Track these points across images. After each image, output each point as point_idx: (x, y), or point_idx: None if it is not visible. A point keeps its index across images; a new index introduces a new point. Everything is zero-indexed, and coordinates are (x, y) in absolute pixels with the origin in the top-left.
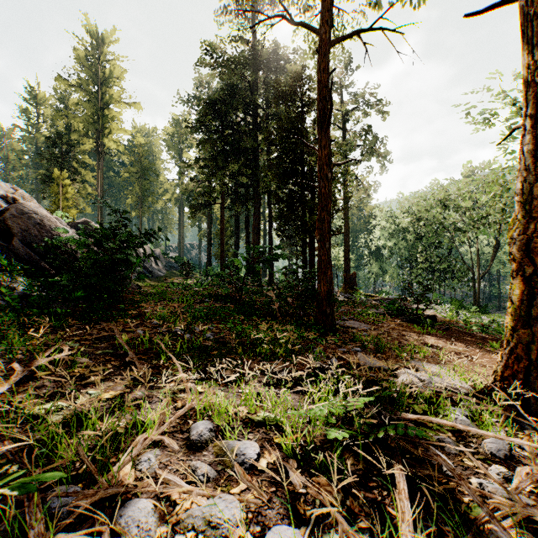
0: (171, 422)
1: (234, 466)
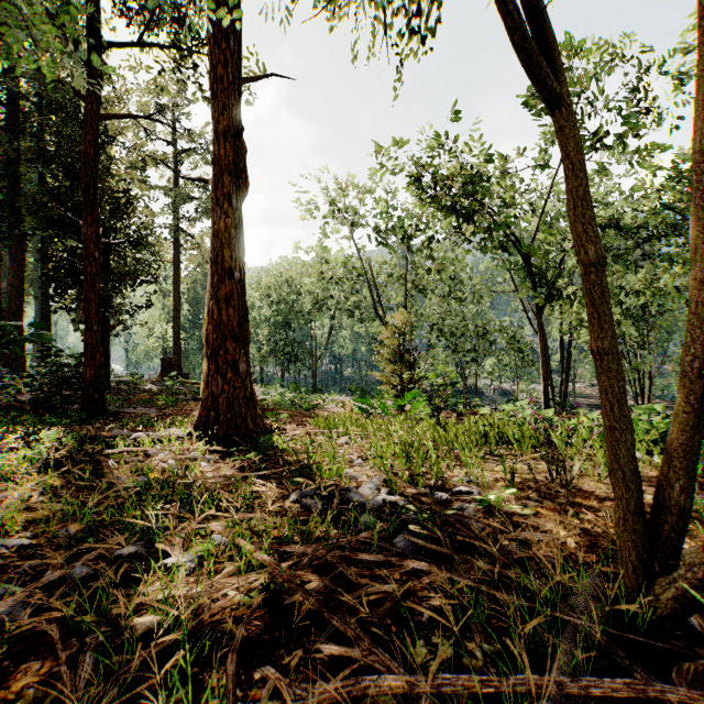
0: None
1: None
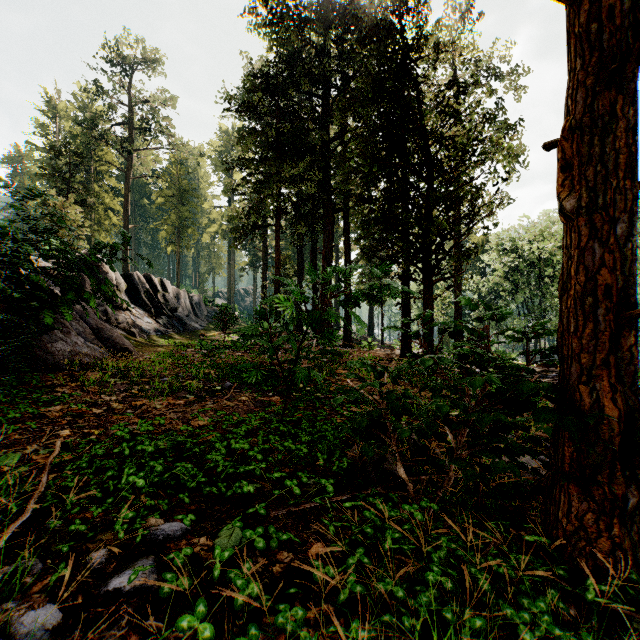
0: None
1: None
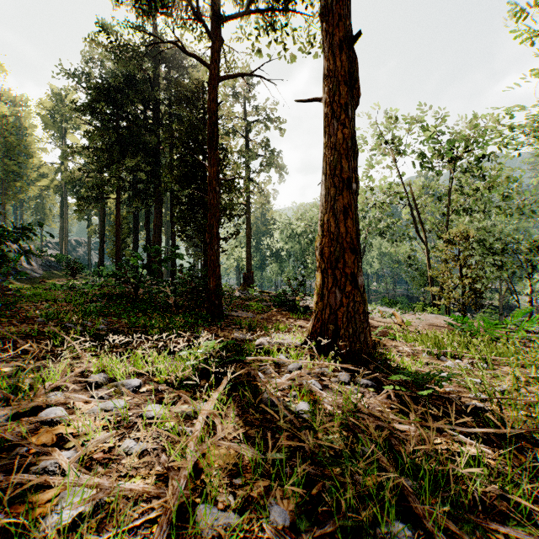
0: (72, 375)
1: (123, 389)
